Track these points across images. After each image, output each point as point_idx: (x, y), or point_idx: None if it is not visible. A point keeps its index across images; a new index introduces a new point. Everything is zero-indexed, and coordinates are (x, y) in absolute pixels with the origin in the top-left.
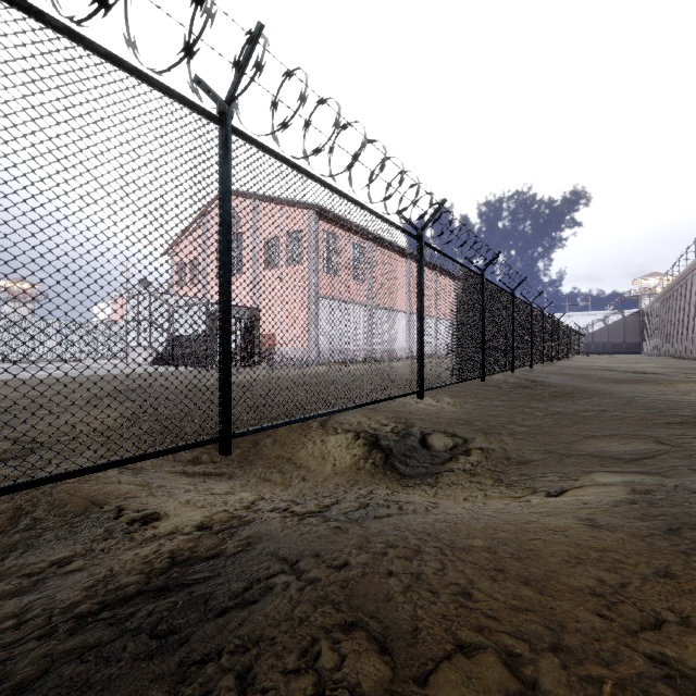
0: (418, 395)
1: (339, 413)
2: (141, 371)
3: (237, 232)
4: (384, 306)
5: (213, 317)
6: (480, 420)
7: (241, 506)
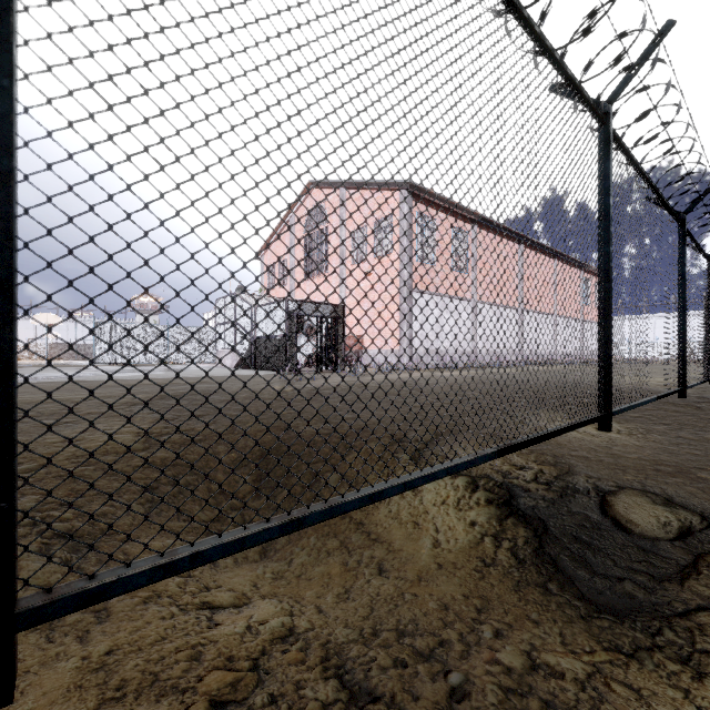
0: (599, 422)
1: (441, 440)
2: (217, 374)
3: (323, 226)
4: (491, 301)
5: (292, 315)
6: (703, 468)
7: (215, 687)
